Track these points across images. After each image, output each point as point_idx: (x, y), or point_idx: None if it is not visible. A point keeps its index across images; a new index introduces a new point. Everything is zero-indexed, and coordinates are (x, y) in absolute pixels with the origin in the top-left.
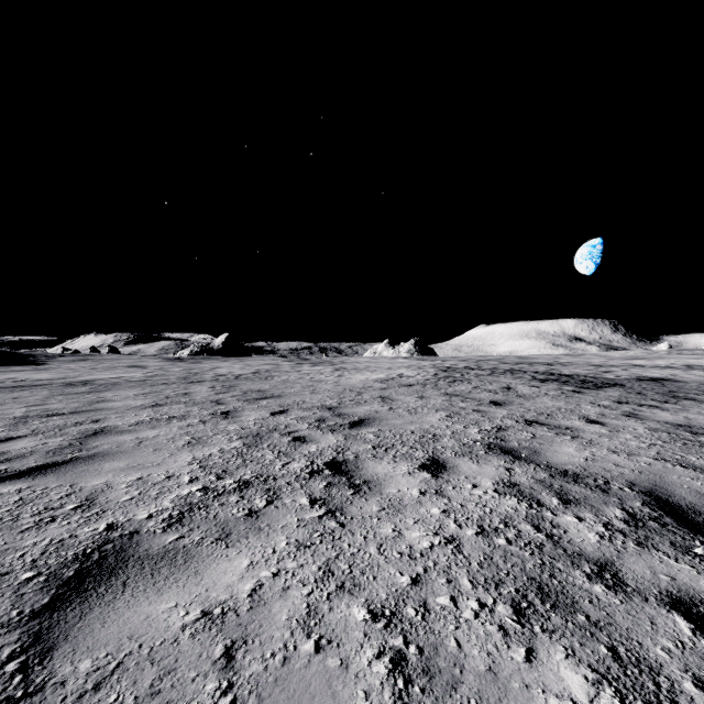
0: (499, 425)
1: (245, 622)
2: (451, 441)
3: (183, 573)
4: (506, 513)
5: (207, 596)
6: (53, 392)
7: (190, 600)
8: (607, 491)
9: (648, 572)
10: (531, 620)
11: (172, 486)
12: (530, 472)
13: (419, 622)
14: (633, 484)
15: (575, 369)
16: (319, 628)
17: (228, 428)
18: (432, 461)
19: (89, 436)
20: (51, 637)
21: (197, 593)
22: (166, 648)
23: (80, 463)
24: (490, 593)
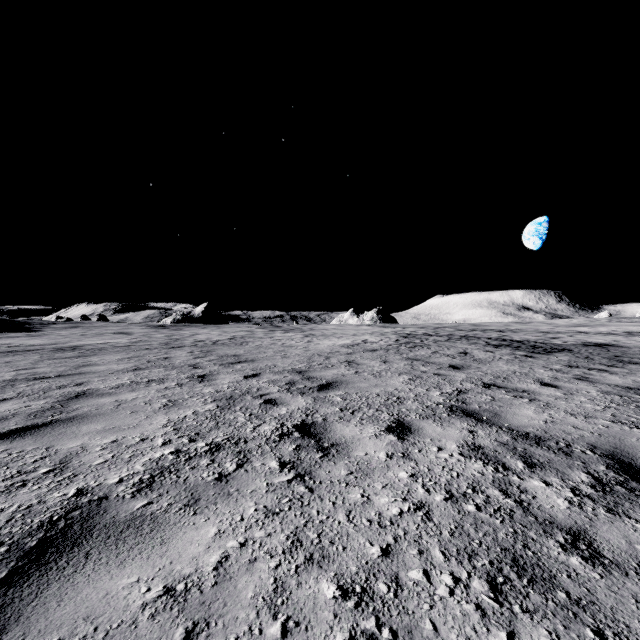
0: (460, 388)
1: (209, 599)
2: (415, 404)
3: (148, 543)
4: (473, 477)
5: (171, 570)
6: (43, 356)
7: (153, 573)
8: (570, 454)
9: (623, 542)
10: (509, 598)
11: (145, 449)
12: (493, 434)
13: (392, 599)
14: (594, 447)
15: (525, 335)
16: (286, 607)
17: (203, 391)
18: (398, 423)
19: (71, 398)
20: (2, 618)
21: (161, 566)
22: (123, 631)
23: (59, 426)
24: (463, 566)
